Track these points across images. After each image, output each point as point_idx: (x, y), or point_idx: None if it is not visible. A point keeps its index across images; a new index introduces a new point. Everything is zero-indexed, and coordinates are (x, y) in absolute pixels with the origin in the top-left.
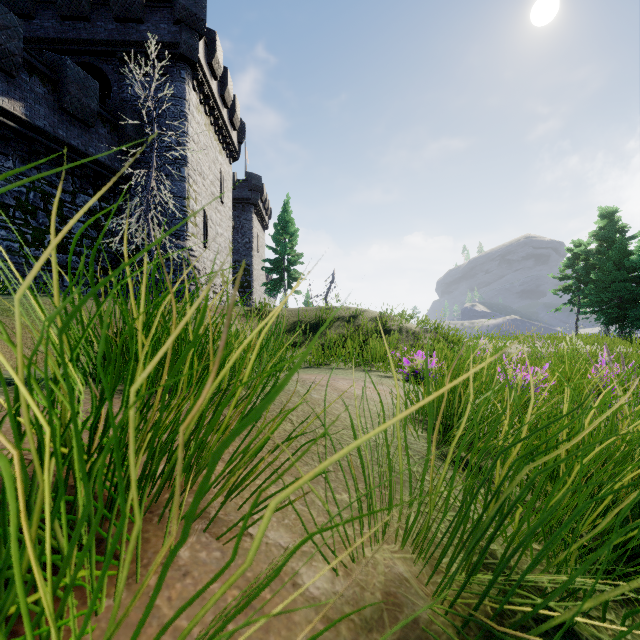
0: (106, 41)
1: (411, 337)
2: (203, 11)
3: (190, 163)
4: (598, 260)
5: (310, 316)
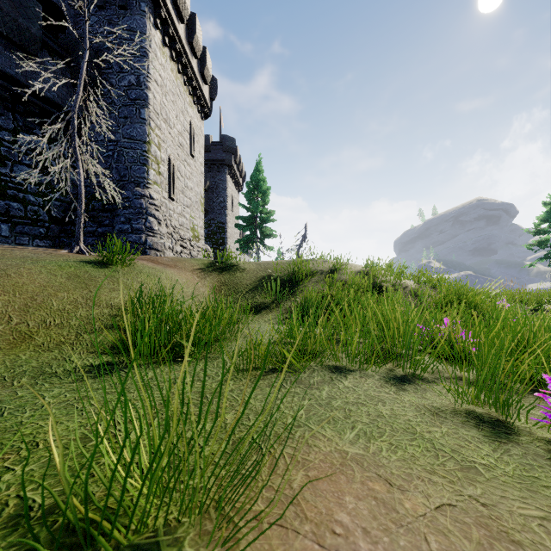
0: None
1: (411, 296)
2: None
3: (152, 105)
4: None
5: (282, 270)
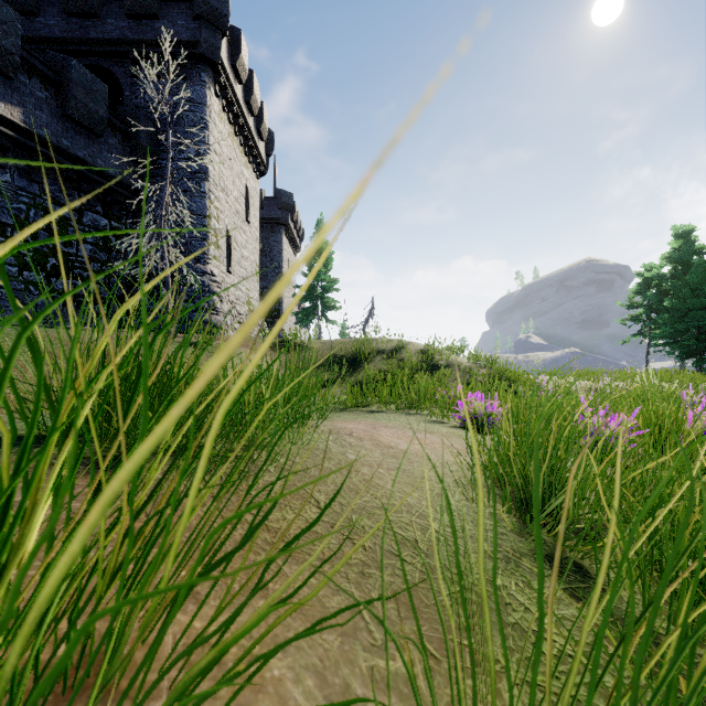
0: (117, 40)
1: (462, 373)
2: (226, 5)
3: (211, 177)
4: (672, 285)
5: (346, 349)
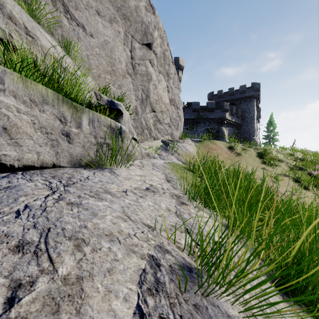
0: (237, 98)
1: None
2: (259, 86)
3: (255, 119)
4: None
5: None
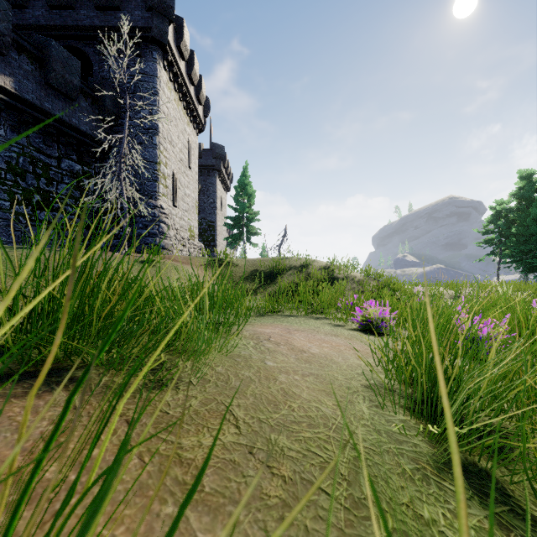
0: (88, 27)
1: (356, 285)
2: None
3: (161, 132)
4: (518, 216)
5: (265, 266)
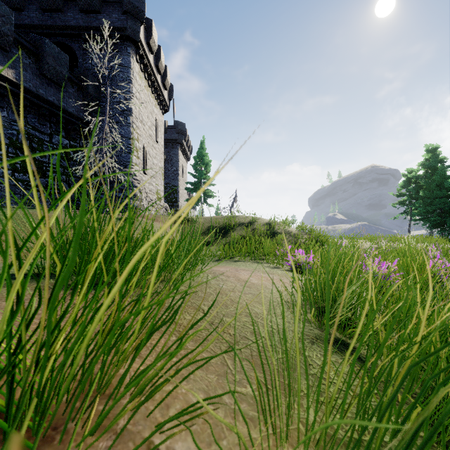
0: (74, 27)
1: (292, 237)
2: (143, 5)
3: (134, 113)
4: (425, 182)
5: (219, 222)
